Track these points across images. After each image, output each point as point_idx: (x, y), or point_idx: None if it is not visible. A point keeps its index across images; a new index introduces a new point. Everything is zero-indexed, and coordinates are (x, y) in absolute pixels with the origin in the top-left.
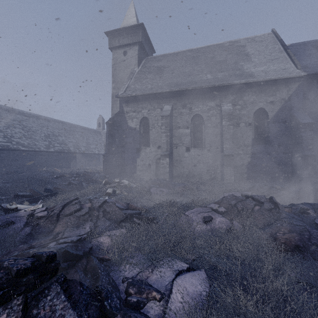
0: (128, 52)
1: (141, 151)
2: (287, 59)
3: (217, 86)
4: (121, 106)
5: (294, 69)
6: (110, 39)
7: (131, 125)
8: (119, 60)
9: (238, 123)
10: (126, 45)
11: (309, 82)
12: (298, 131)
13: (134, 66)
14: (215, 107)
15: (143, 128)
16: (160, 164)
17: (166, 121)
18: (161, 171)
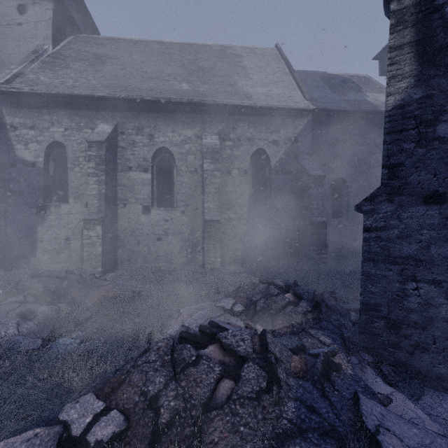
0: (31, 9)
1: (49, 212)
2: (294, 84)
3: (197, 104)
4: None
5: (302, 99)
6: None
7: (24, 156)
8: (7, 21)
9: (229, 169)
10: None
11: (318, 121)
12: (306, 187)
13: (45, 40)
14: (194, 138)
15: (55, 164)
16: (84, 238)
17: (98, 154)
18: (86, 252)
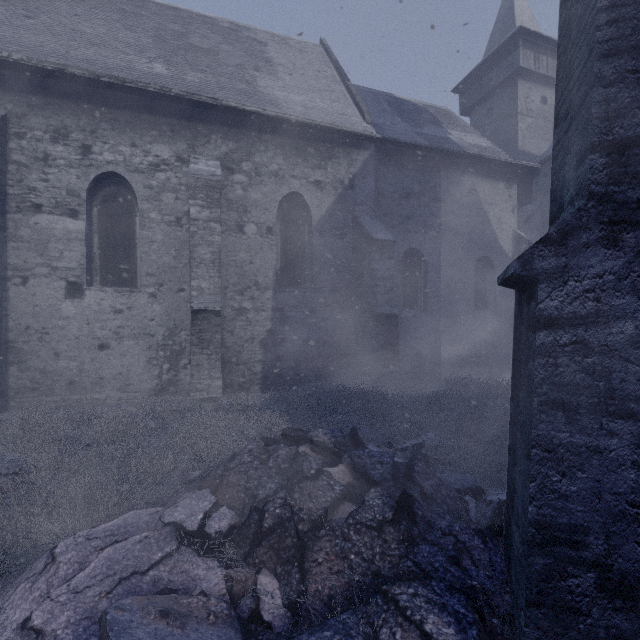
0: None
1: None
2: (348, 99)
3: (180, 99)
4: None
5: (361, 121)
6: None
7: None
8: None
9: (240, 223)
10: None
11: (384, 159)
12: (368, 258)
13: None
14: (176, 163)
15: None
16: None
17: None
18: None
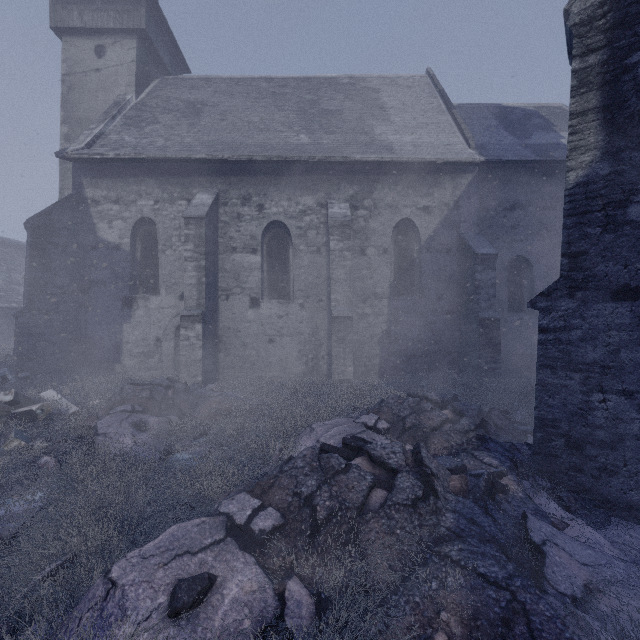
0: (110, 50)
1: (136, 306)
2: (453, 127)
3: (321, 162)
4: (78, 184)
5: (465, 148)
6: (55, 3)
7: (107, 238)
8: (83, 67)
9: (363, 247)
10: (103, 32)
11: (488, 177)
12: (471, 270)
13: (127, 89)
14: (317, 208)
15: (142, 246)
16: (181, 339)
17: (197, 232)
18: (183, 356)
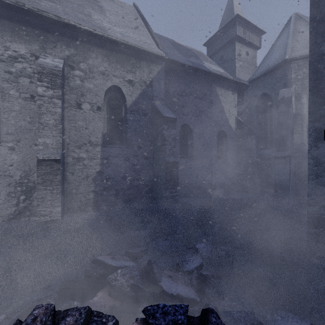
0: None
1: None
2: (149, 35)
3: (33, 14)
4: None
5: (156, 48)
6: None
7: None
8: None
9: (79, 102)
10: None
11: (169, 72)
12: (160, 128)
13: None
14: (30, 57)
15: None
16: None
17: None
18: None
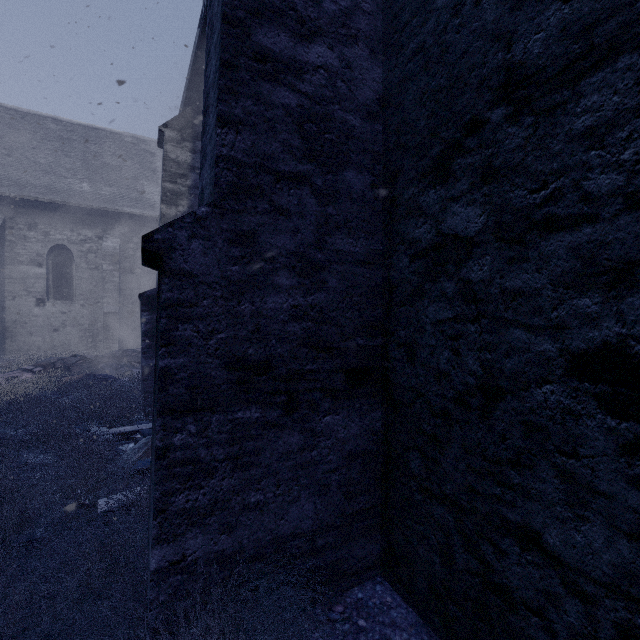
0: None
1: None
2: None
3: (98, 209)
4: None
5: None
6: None
7: None
8: None
9: (132, 268)
10: None
11: None
12: None
13: None
14: (96, 239)
15: None
16: None
17: None
18: None
